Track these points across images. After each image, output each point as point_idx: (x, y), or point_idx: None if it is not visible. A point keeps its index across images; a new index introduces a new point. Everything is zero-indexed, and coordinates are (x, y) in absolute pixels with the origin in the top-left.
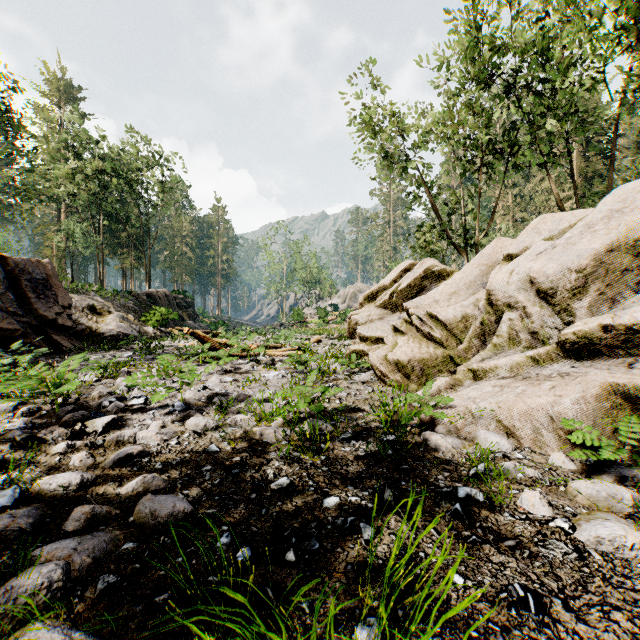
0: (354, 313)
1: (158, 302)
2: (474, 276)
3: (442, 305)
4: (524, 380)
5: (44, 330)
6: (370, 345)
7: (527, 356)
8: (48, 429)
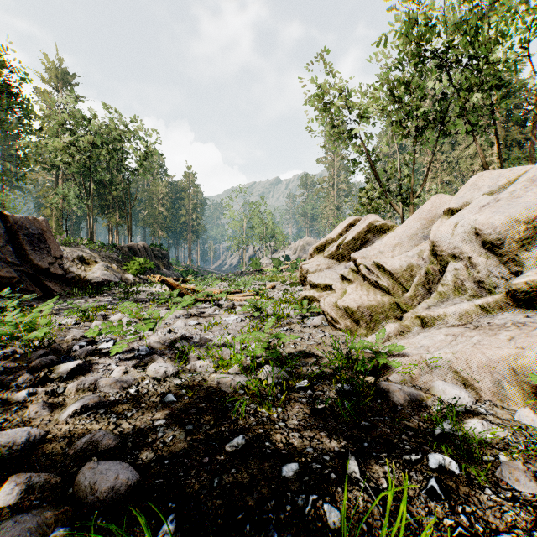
0: (305, 263)
1: (138, 253)
2: (415, 229)
3: (387, 256)
4: (476, 329)
5: (38, 277)
6: (319, 291)
7: (475, 305)
8: (17, 374)
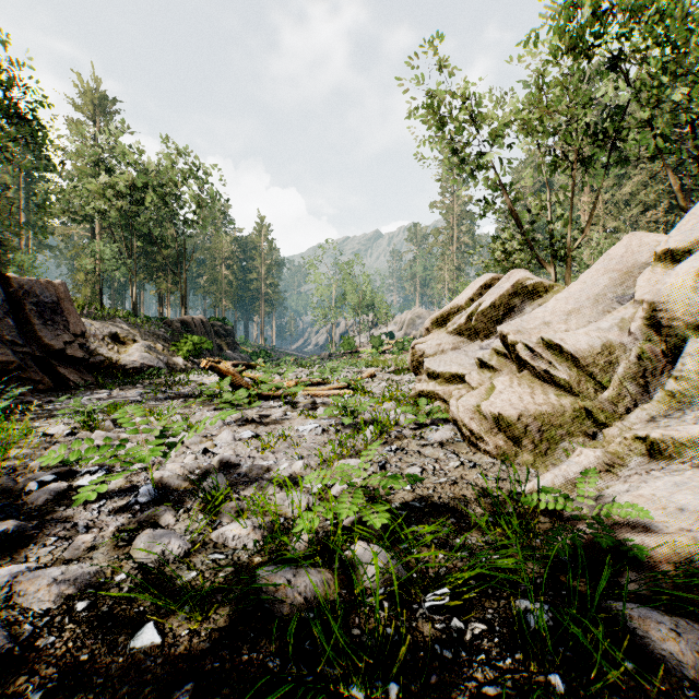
0: (419, 341)
1: (193, 330)
2: (602, 287)
3: (557, 329)
4: None
5: (49, 362)
6: (443, 384)
7: None
8: None
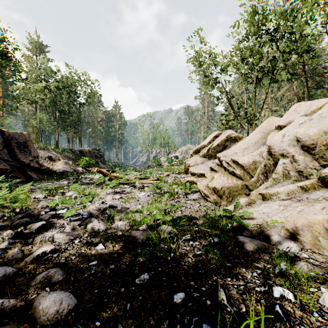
0: (187, 160)
1: (85, 154)
2: (257, 138)
3: (239, 155)
4: (298, 201)
5: (23, 169)
6: (197, 178)
7: (297, 186)
8: (4, 230)
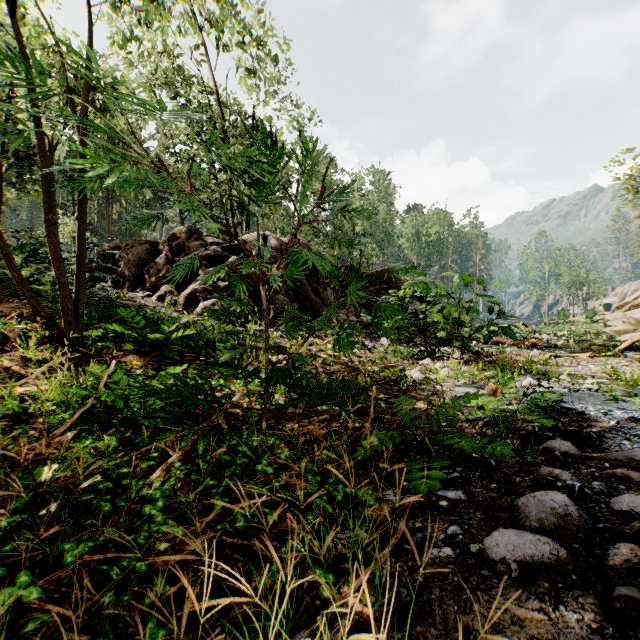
0: (606, 315)
1: None
2: None
3: None
4: None
5: None
6: None
7: None
8: None
